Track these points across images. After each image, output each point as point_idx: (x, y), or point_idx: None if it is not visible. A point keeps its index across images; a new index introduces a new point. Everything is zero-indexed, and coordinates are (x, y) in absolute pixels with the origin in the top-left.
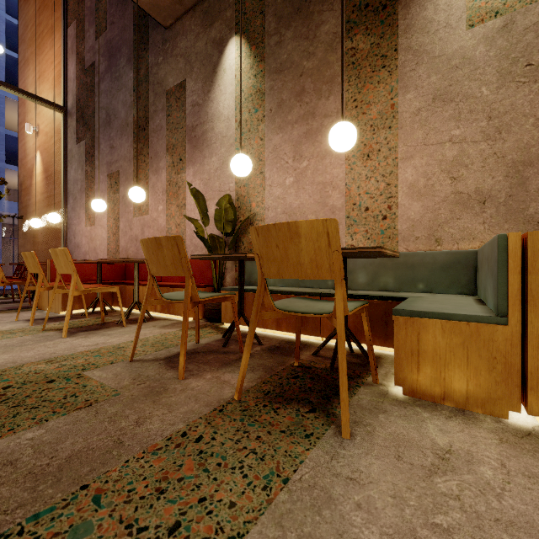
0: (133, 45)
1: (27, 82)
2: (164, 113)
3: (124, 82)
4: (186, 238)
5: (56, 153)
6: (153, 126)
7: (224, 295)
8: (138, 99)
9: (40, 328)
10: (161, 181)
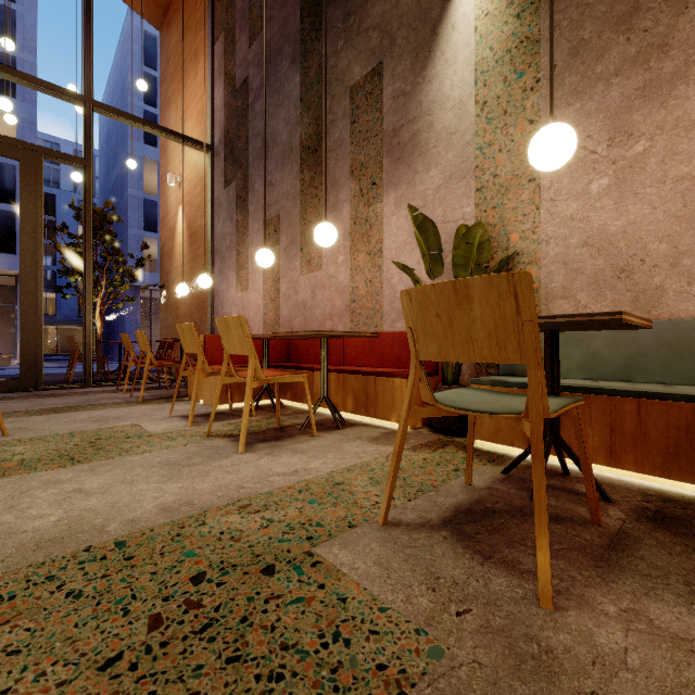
0: (299, 38)
1: (169, 126)
2: (346, 120)
3: (286, 92)
4: (383, 301)
5: (200, 205)
6: (329, 143)
7: (573, 402)
8: (307, 111)
9: (203, 432)
10: (341, 220)
